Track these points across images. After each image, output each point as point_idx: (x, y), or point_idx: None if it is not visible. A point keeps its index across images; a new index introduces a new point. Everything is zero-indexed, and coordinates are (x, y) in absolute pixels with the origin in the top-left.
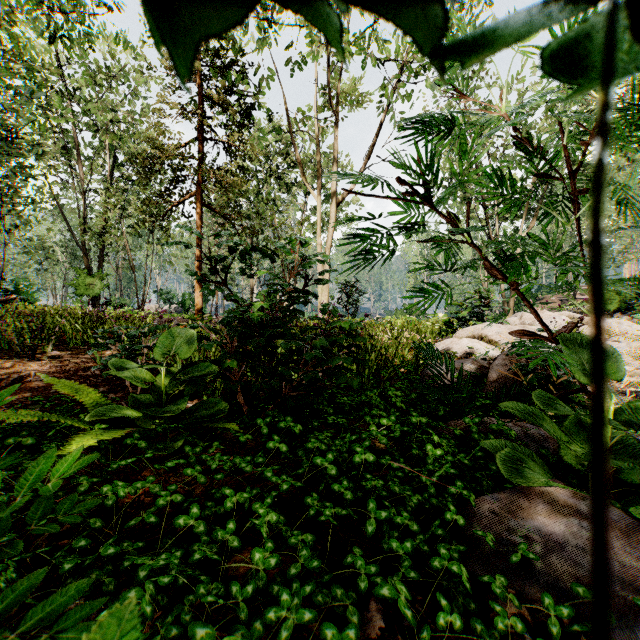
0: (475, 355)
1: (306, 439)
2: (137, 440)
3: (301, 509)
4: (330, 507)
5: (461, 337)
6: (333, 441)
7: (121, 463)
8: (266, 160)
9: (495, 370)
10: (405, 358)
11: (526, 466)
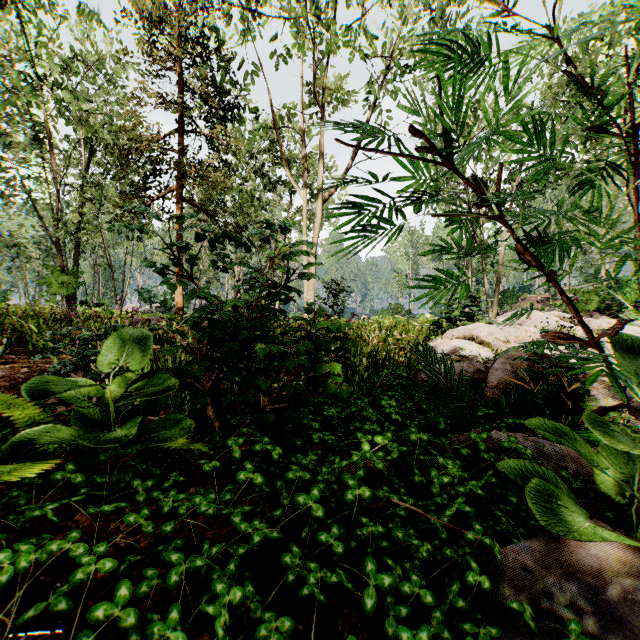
0: (467, 357)
1: (287, 462)
2: (70, 473)
3: (278, 563)
4: (315, 570)
5: (451, 338)
6: (319, 464)
7: (33, 514)
8: (251, 157)
9: (495, 375)
10: (396, 361)
11: (560, 503)
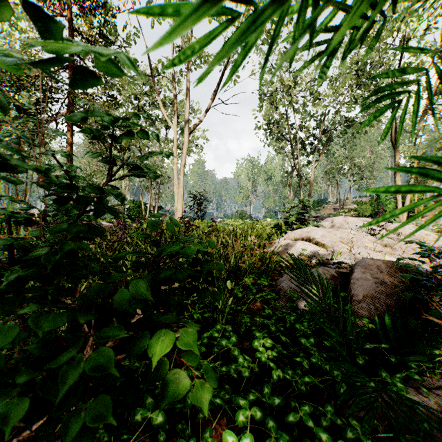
0: (308, 256)
1: None
2: None
3: None
4: None
5: (291, 238)
6: None
7: None
8: (135, 98)
9: (358, 286)
10: (254, 265)
11: None
